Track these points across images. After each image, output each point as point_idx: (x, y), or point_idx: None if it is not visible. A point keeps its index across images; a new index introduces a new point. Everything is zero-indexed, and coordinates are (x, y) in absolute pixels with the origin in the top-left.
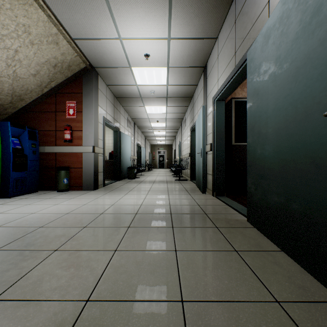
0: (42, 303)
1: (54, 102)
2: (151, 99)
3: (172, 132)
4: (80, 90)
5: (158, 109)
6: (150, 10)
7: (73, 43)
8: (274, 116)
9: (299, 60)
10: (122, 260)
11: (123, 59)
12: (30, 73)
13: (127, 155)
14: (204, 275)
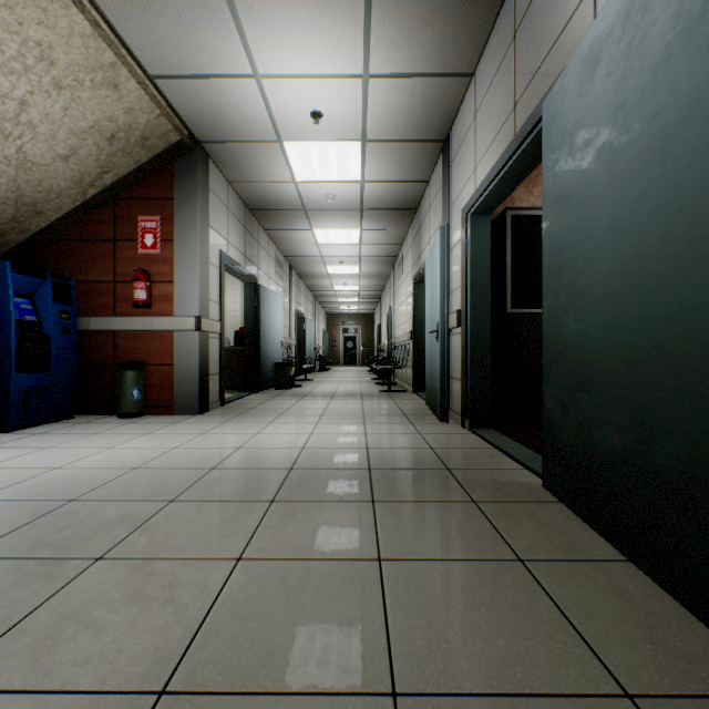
0: (49, 701)
1: (111, 219)
2: (327, 214)
3: (374, 285)
4: (169, 193)
5: (342, 235)
6: (324, 10)
7: (152, 87)
8: (609, 244)
9: (673, 110)
10: (252, 585)
11: (265, 122)
12: (57, 154)
13: (274, 336)
14: (447, 623)
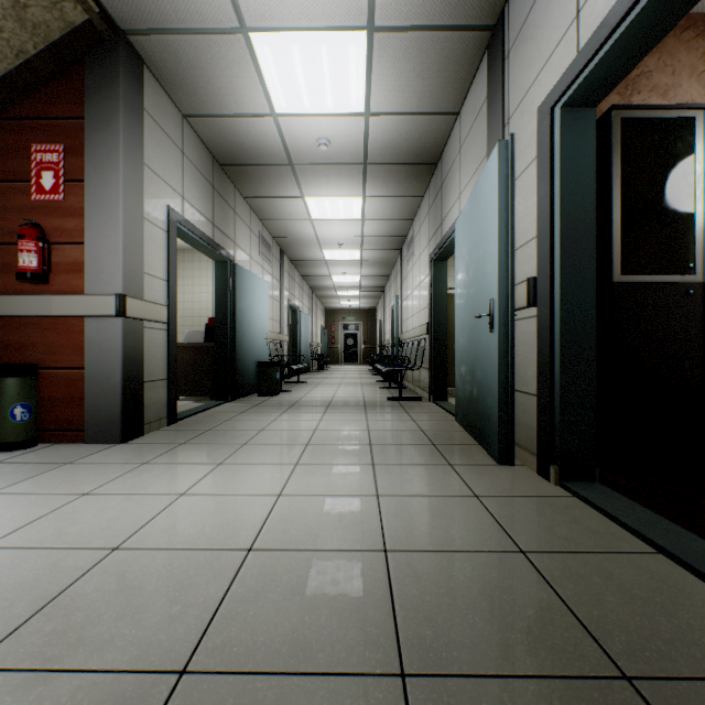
0: None
1: None
2: (320, 172)
3: (378, 275)
4: (77, 109)
5: (340, 205)
6: None
7: None
8: None
9: None
10: None
11: None
12: None
13: (257, 329)
14: None
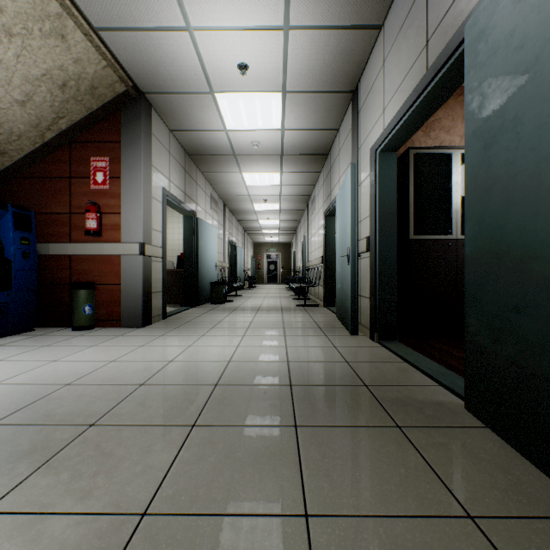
0: None
1: (67, 159)
2: (253, 159)
3: (292, 220)
4: (117, 137)
5: (265, 177)
6: None
7: (97, 39)
8: None
9: None
10: None
11: (198, 74)
12: (14, 99)
13: (210, 260)
14: None
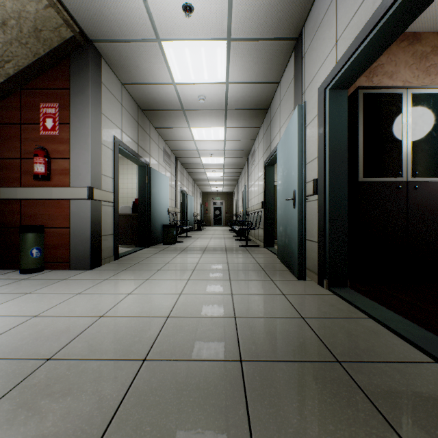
0: None
1: (18, 106)
2: (200, 114)
3: (234, 172)
4: (66, 84)
5: (211, 132)
6: None
7: None
8: None
9: None
10: None
11: (143, 17)
12: None
13: (162, 205)
14: None
